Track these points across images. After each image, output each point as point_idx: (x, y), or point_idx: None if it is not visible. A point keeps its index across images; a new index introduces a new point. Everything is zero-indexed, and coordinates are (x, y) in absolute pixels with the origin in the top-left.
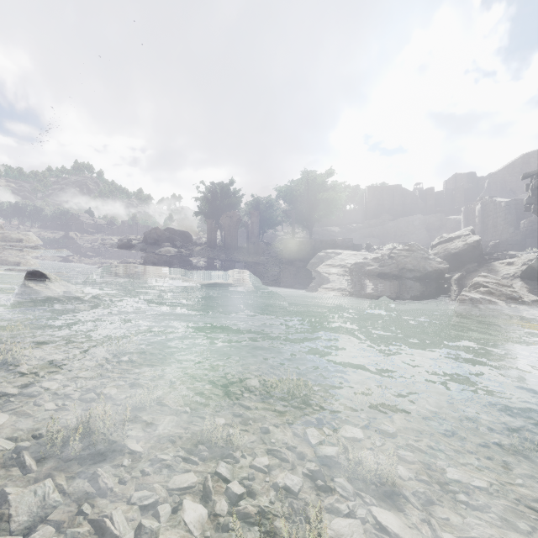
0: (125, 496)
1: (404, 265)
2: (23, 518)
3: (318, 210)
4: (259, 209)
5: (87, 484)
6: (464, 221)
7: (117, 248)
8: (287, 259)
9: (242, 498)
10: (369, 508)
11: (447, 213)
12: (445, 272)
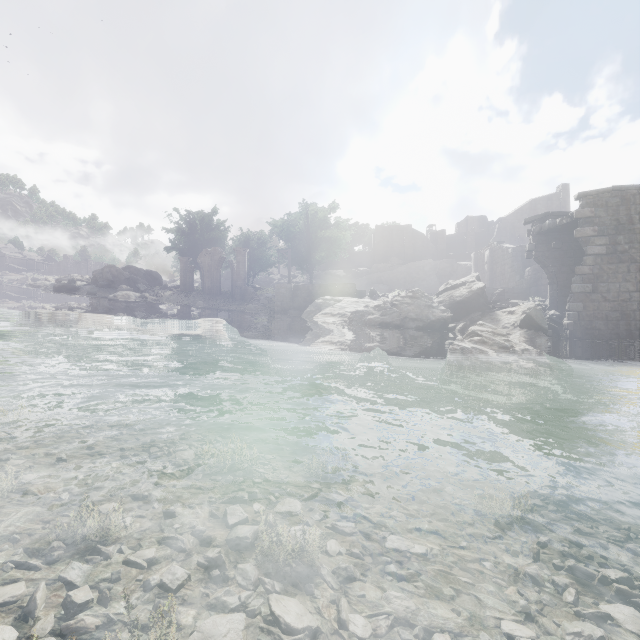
0: None
1: (407, 313)
2: None
3: (319, 250)
4: (249, 247)
5: None
6: (474, 268)
7: (53, 291)
8: (280, 307)
9: (86, 609)
10: (267, 597)
11: (458, 258)
12: (448, 322)
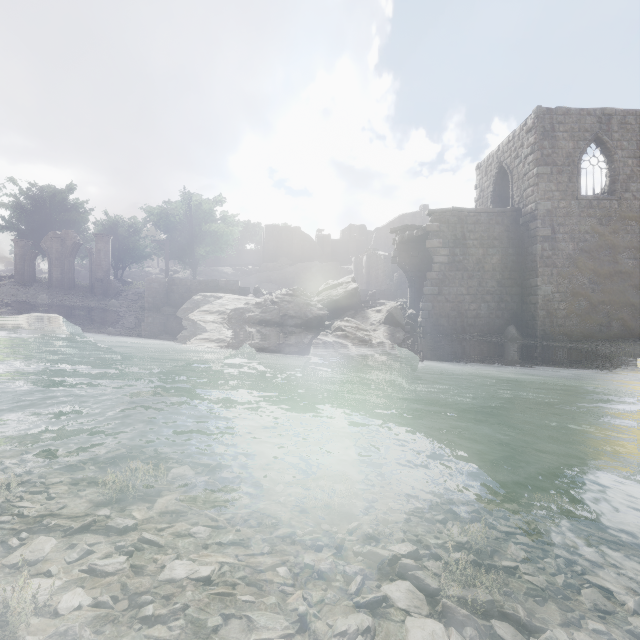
0: None
1: (287, 311)
2: None
3: (204, 244)
4: (117, 234)
5: None
6: (355, 271)
7: None
8: (152, 303)
9: None
10: None
11: (342, 262)
12: (324, 319)
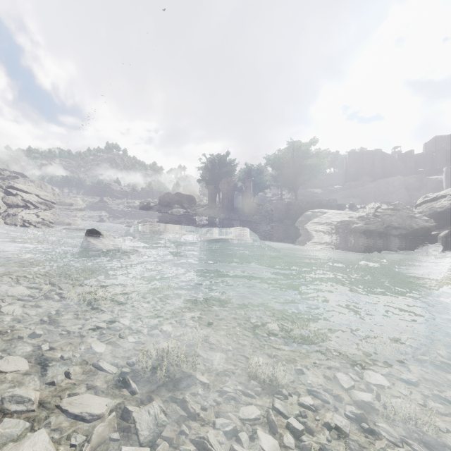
0: (210, 421)
1: (390, 223)
2: (146, 432)
3: (302, 175)
4: (251, 175)
5: (178, 408)
6: (446, 181)
7: (139, 209)
8: (277, 217)
9: (302, 434)
10: None
11: (428, 173)
12: (431, 230)
